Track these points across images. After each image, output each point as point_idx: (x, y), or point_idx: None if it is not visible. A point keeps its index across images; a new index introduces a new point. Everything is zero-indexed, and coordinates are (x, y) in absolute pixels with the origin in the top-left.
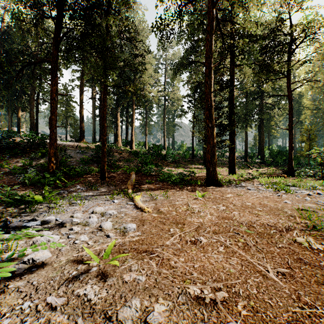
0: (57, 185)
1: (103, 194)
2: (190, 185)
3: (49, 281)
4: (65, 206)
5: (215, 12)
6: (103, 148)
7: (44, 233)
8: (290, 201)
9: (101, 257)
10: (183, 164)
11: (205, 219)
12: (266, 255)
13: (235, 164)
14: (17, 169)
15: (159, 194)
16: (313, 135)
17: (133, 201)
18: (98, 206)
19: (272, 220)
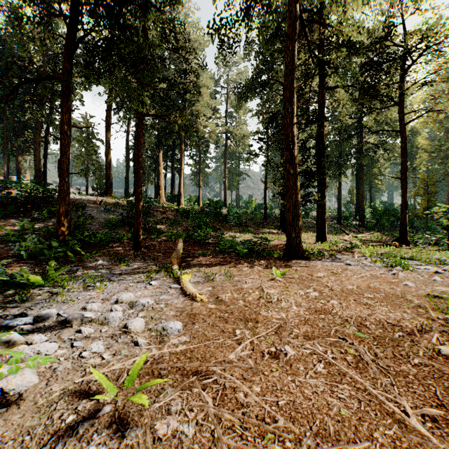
0: (69, 258)
1: (136, 271)
2: (263, 258)
3: (23, 437)
4: (76, 292)
5: (298, 9)
6: (136, 205)
7: (35, 338)
8: (412, 283)
9: (121, 384)
10: (251, 227)
11: (289, 313)
12: (396, 379)
13: (326, 227)
14: (13, 235)
15: (218, 272)
16: (433, 188)
17: (179, 283)
18: (126, 291)
19: (393, 314)
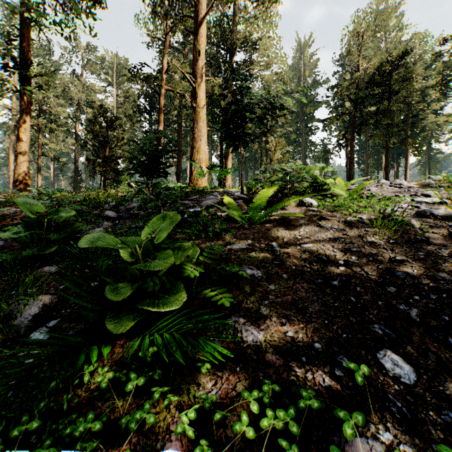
0: None
1: None
2: None
3: None
4: None
5: None
6: None
7: None
8: None
9: None
10: None
11: None
12: None
13: None
14: None
15: None
16: None
17: None
18: None
19: None
